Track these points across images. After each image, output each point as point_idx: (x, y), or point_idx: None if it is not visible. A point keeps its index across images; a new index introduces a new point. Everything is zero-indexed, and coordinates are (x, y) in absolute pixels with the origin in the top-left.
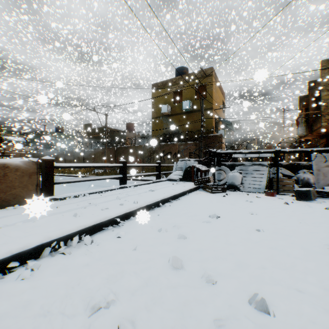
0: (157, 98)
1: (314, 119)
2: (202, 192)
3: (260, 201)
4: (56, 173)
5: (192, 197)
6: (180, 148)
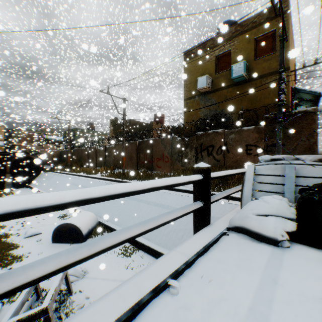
0: (190, 71)
1: None
2: None
3: None
4: (76, 172)
5: None
6: (229, 139)
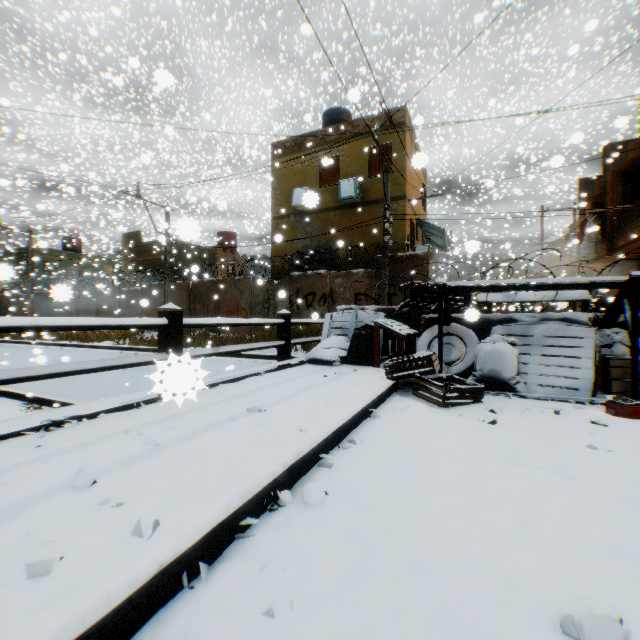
0: (282, 175)
1: (618, 224)
2: (412, 402)
3: (638, 449)
4: (55, 340)
5: (394, 431)
6: (335, 284)
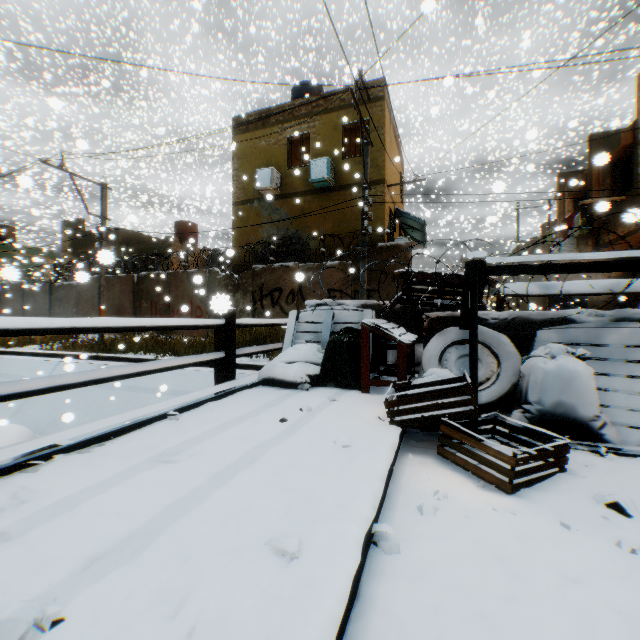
0: (245, 154)
1: (607, 218)
2: (443, 475)
3: None
4: None
5: (458, 635)
6: (305, 279)
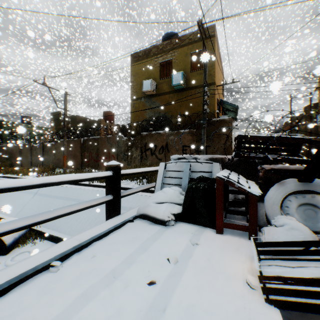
0: (137, 73)
1: None
2: None
3: None
4: (3, 173)
5: None
6: (169, 140)
